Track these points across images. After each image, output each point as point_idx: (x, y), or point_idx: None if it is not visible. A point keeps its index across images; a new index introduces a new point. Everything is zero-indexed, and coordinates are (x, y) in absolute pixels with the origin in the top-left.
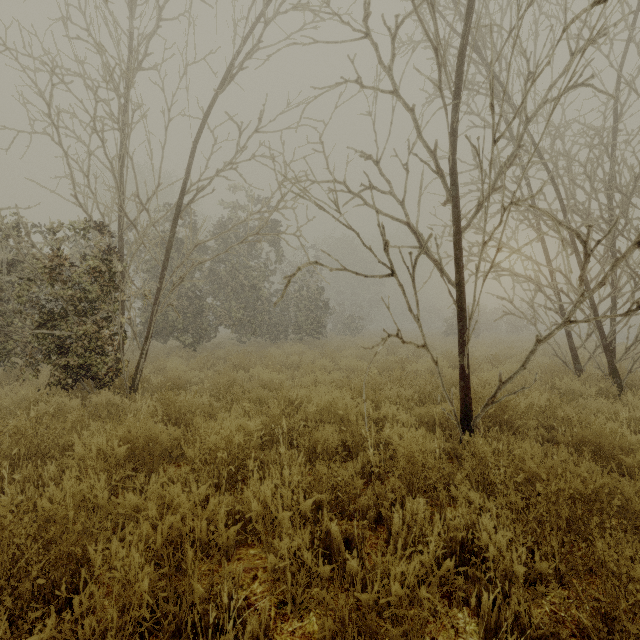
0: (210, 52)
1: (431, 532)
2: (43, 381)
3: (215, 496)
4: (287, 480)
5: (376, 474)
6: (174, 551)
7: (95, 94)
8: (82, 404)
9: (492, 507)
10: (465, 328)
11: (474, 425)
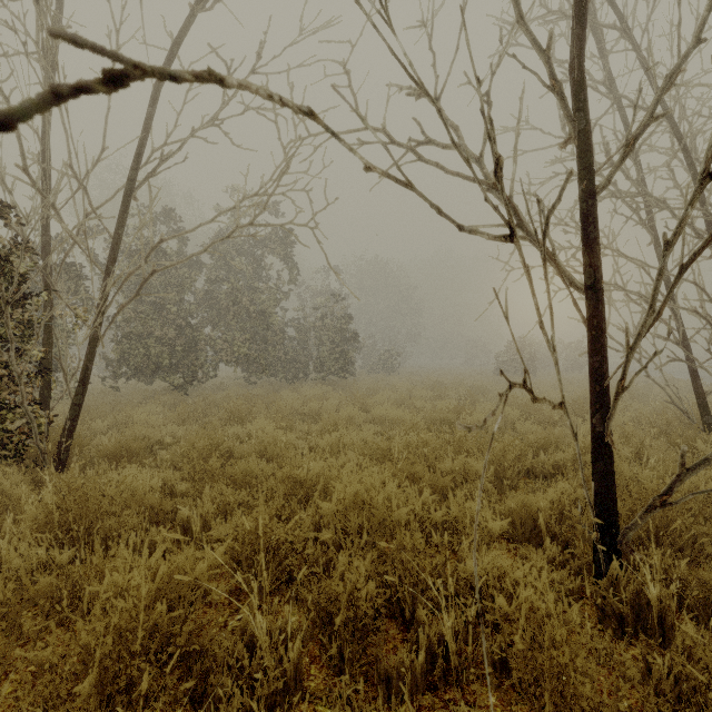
0: None
1: None
2: None
3: None
4: None
5: (457, 669)
6: None
7: None
8: None
9: None
10: (605, 366)
11: (623, 542)
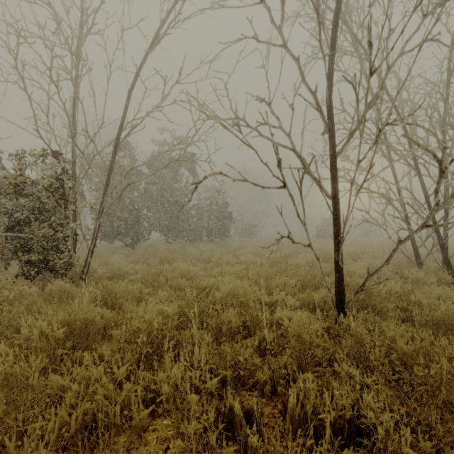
0: (141, 19)
1: (322, 409)
2: (14, 272)
3: (136, 371)
4: (197, 358)
5: (270, 349)
6: (89, 435)
7: (51, 51)
8: (43, 290)
9: (370, 382)
10: (339, 231)
11: (347, 308)
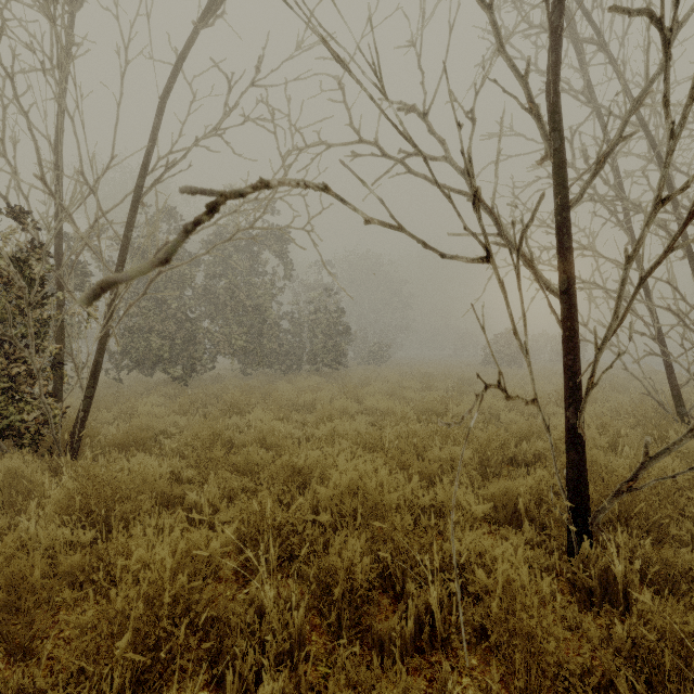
0: None
1: None
2: None
3: None
4: None
5: (442, 635)
6: None
7: (1, 9)
8: None
9: None
10: (578, 364)
11: (594, 524)
